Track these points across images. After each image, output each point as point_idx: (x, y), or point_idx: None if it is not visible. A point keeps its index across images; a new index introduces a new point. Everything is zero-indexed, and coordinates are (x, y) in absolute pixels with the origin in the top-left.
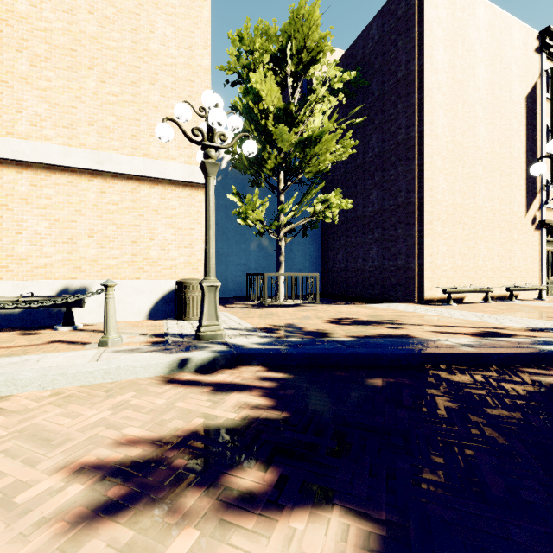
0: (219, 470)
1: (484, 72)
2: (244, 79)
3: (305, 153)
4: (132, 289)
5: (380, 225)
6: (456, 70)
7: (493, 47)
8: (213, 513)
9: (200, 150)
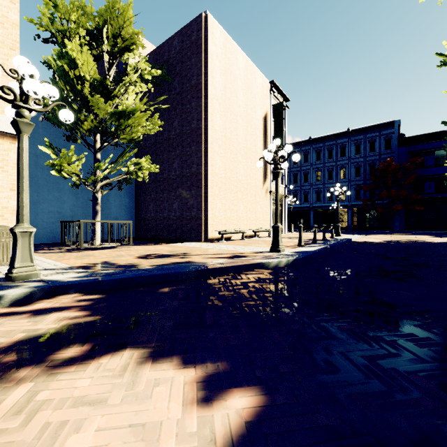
0: (45, 355)
1: (242, 96)
2: (59, 41)
3: (120, 122)
4: None
5: (180, 186)
6: (227, 90)
7: (247, 83)
8: (44, 373)
9: (10, 106)
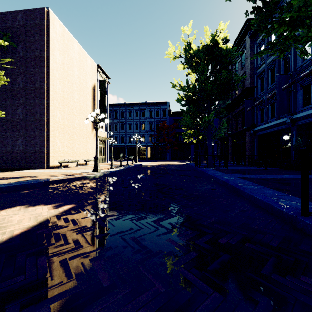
0: None
1: (77, 71)
2: None
3: None
4: None
5: (24, 127)
6: (65, 66)
7: (80, 63)
8: None
9: None
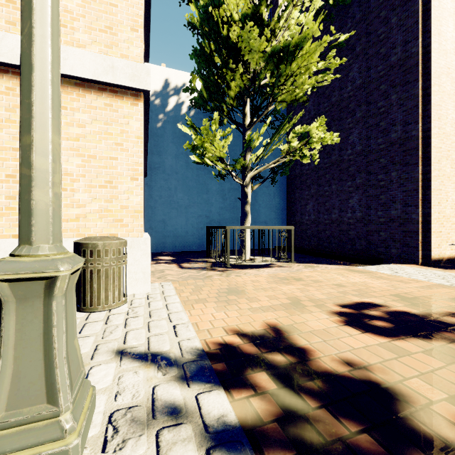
0: None
1: None
2: None
3: (279, 72)
4: (3, 254)
5: (364, 168)
6: None
7: None
8: None
9: None
